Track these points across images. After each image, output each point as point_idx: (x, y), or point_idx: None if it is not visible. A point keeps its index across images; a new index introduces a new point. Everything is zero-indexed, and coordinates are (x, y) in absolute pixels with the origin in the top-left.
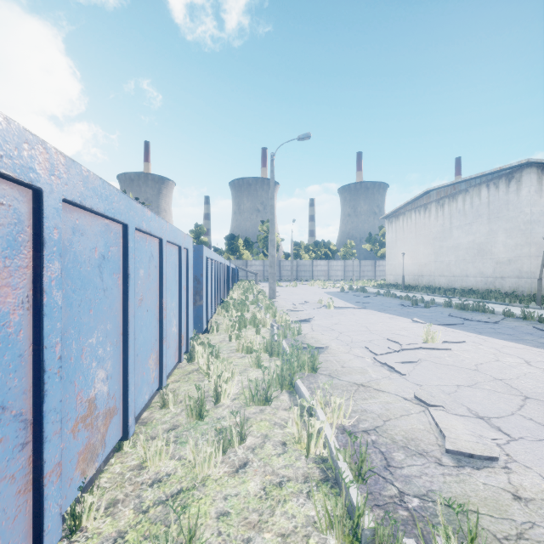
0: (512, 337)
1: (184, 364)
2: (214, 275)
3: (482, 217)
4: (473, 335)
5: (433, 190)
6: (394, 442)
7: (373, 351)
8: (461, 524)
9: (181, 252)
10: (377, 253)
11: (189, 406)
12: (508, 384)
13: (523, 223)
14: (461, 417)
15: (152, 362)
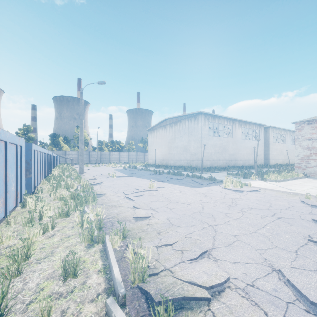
0: (183, 184)
1: (19, 209)
2: (40, 160)
3: (186, 134)
4: (170, 184)
5: (168, 119)
6: (118, 219)
7: (125, 193)
8: (128, 232)
9: (17, 148)
10: (146, 148)
11: (24, 221)
12: (169, 199)
13: (199, 138)
14: (146, 210)
15: (1, 203)
